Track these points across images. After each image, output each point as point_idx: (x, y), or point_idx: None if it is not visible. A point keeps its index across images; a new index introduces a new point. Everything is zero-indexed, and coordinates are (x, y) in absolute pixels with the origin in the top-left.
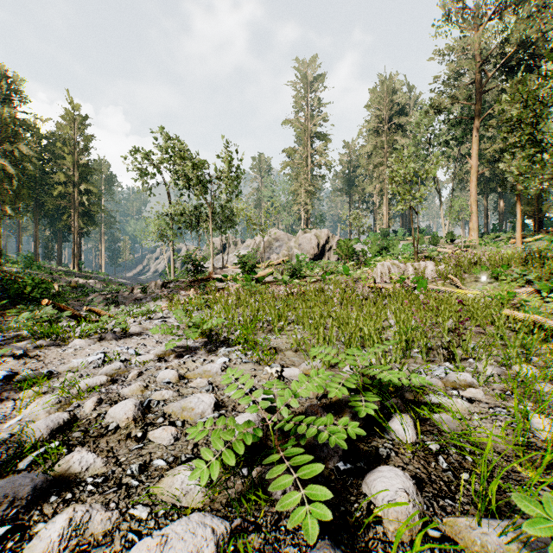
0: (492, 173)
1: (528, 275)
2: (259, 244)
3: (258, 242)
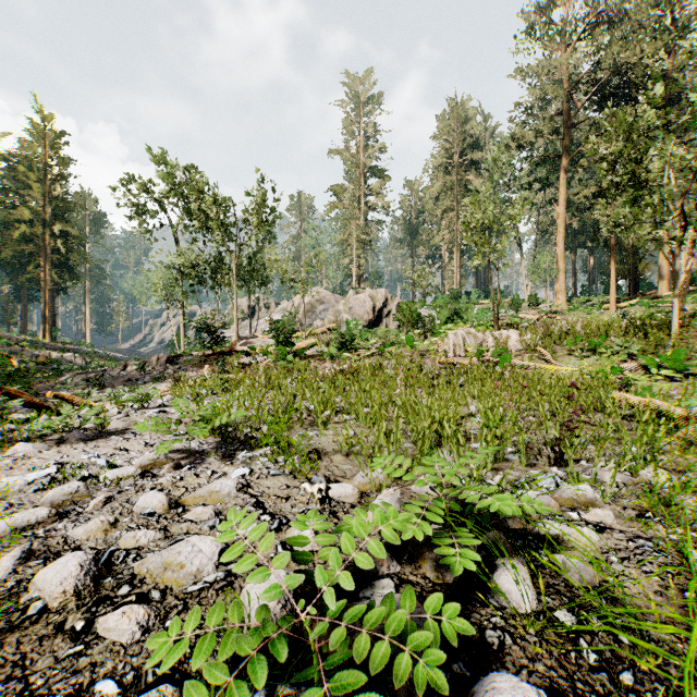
0: (581, 224)
1: (631, 347)
2: (299, 308)
3: (297, 304)
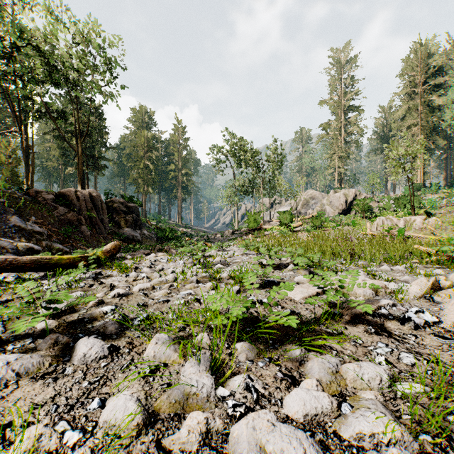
0: None
1: None
2: (298, 202)
3: (298, 200)
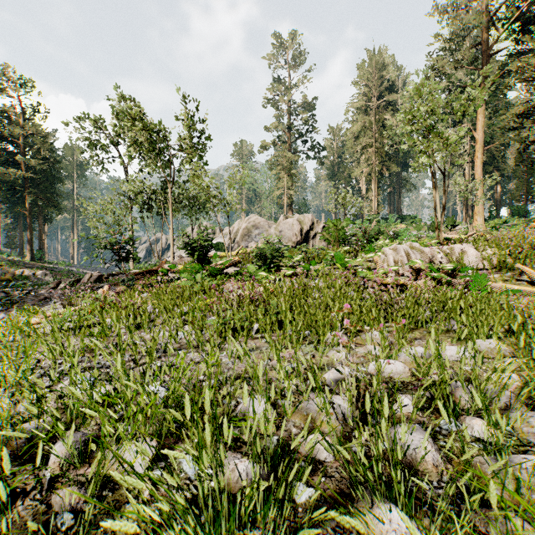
0: (488, 155)
1: None
2: (237, 232)
3: (236, 229)
